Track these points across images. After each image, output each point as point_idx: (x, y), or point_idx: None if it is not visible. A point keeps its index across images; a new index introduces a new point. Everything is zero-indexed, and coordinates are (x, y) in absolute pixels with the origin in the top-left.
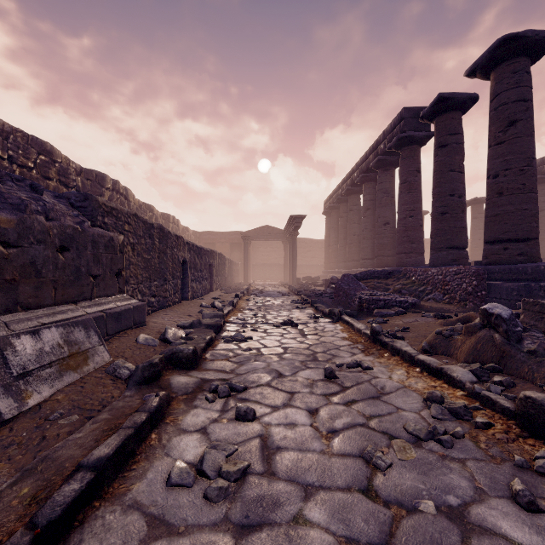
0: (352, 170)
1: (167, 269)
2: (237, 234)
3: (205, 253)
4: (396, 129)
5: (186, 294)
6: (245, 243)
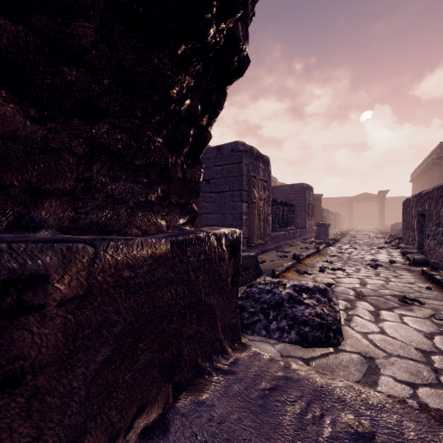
0: (423, 161)
1: (328, 221)
2: (343, 198)
3: (334, 214)
4: (438, 151)
5: (330, 228)
6: (350, 205)
